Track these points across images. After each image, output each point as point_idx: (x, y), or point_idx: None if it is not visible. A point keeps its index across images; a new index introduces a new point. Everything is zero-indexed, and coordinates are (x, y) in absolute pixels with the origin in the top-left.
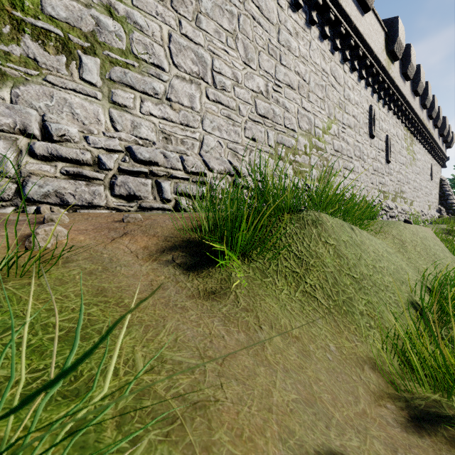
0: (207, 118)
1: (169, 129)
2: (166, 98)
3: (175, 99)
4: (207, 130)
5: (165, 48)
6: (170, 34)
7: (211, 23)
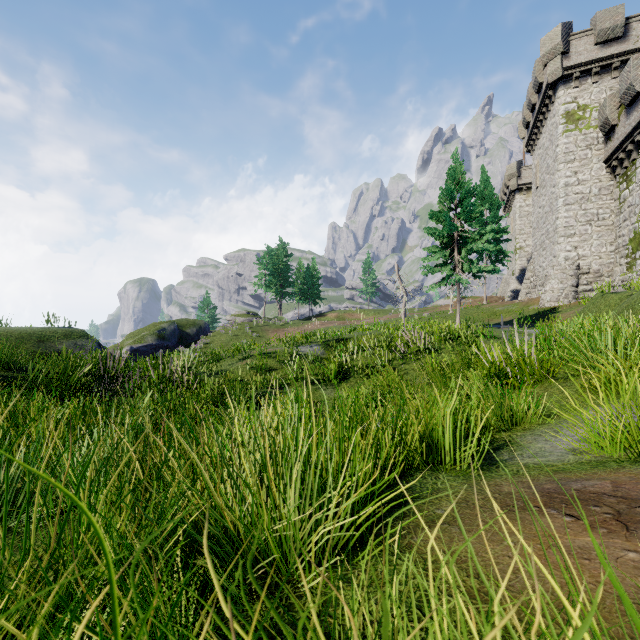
0: None
1: None
2: None
3: None
4: None
5: None
6: None
7: None
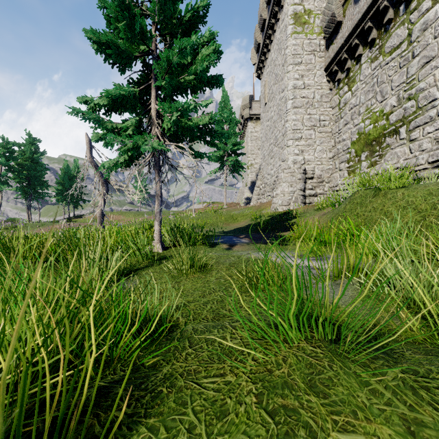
0: None
1: None
2: (438, 115)
3: None
4: None
5: (437, 84)
6: None
7: None
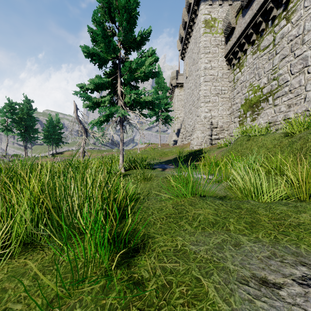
0: (308, 84)
1: (290, 102)
2: (289, 91)
3: (292, 88)
4: (308, 90)
5: (288, 72)
6: (290, 64)
7: (310, 32)
